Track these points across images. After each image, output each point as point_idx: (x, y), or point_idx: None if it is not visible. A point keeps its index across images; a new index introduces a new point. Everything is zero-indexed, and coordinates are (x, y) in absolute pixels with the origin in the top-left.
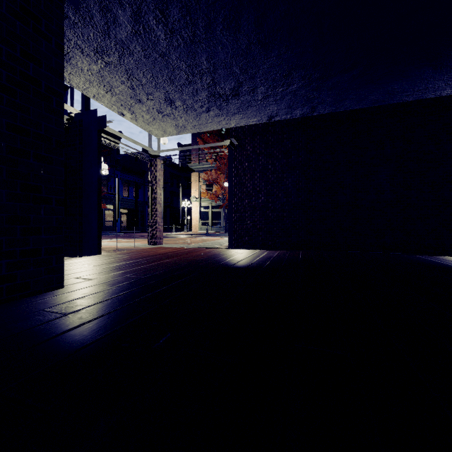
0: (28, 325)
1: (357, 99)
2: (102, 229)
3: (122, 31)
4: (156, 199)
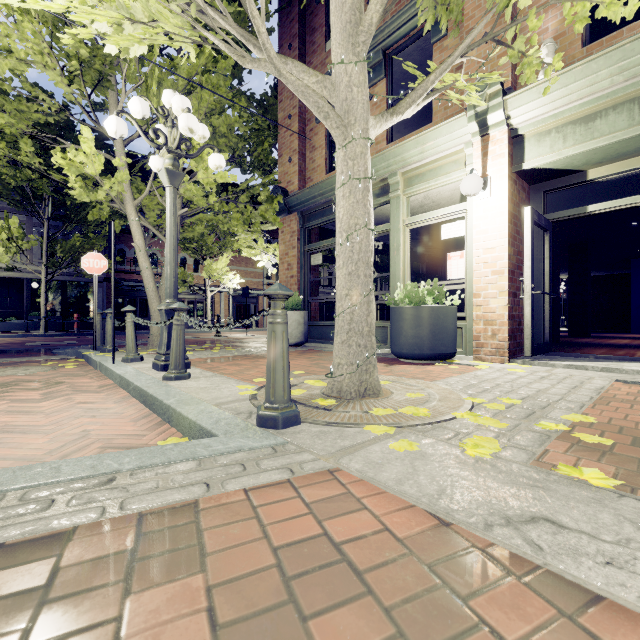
0: None
1: None
2: None
3: None
4: None
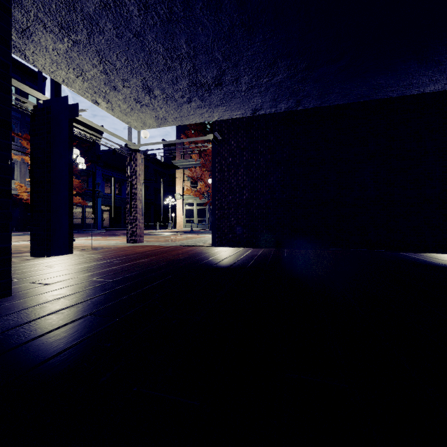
0: None
1: (343, 94)
2: (83, 227)
3: (89, 3)
4: (136, 195)
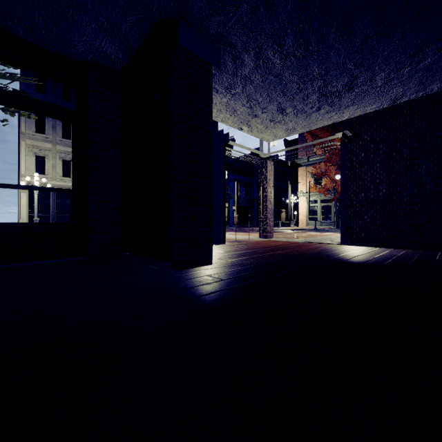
0: (203, 282)
1: None
2: None
3: (246, 69)
4: (266, 197)
